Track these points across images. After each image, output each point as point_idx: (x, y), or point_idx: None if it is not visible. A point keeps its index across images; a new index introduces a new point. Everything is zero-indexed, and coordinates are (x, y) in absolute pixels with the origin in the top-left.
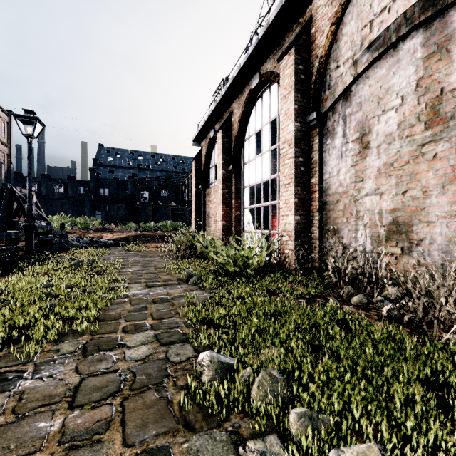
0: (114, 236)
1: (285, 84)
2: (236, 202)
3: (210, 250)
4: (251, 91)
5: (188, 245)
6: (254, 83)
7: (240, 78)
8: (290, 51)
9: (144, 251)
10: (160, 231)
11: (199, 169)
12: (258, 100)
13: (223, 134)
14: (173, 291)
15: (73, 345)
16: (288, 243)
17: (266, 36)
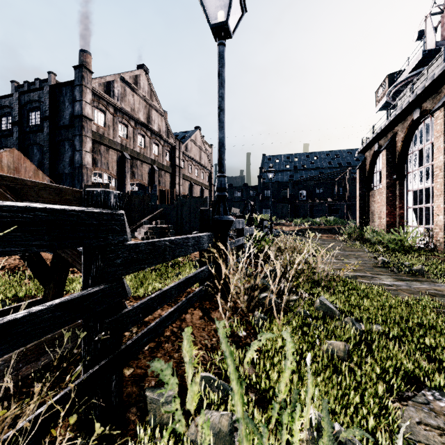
0: (290, 229)
1: (437, 129)
2: (399, 203)
3: (376, 238)
4: (413, 121)
5: (355, 235)
6: (415, 115)
7: (402, 113)
8: (440, 109)
9: (320, 239)
10: (324, 226)
11: (363, 175)
12: (420, 125)
13: (387, 152)
14: (357, 253)
15: (331, 258)
16: (439, 233)
17: (423, 92)
